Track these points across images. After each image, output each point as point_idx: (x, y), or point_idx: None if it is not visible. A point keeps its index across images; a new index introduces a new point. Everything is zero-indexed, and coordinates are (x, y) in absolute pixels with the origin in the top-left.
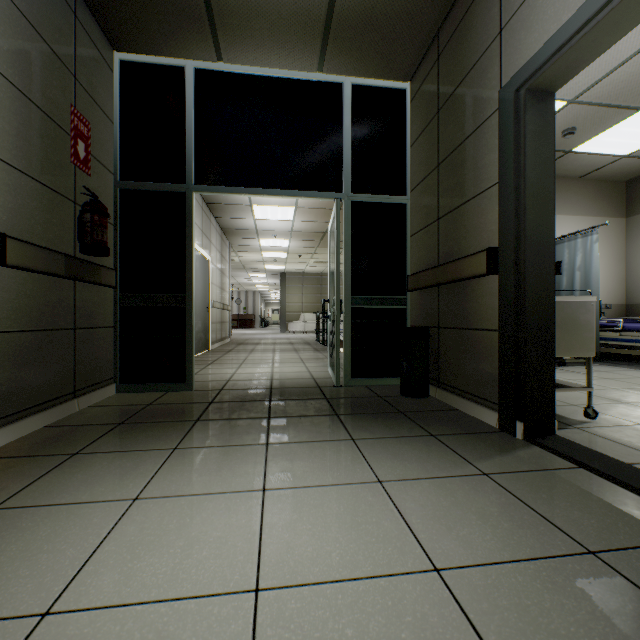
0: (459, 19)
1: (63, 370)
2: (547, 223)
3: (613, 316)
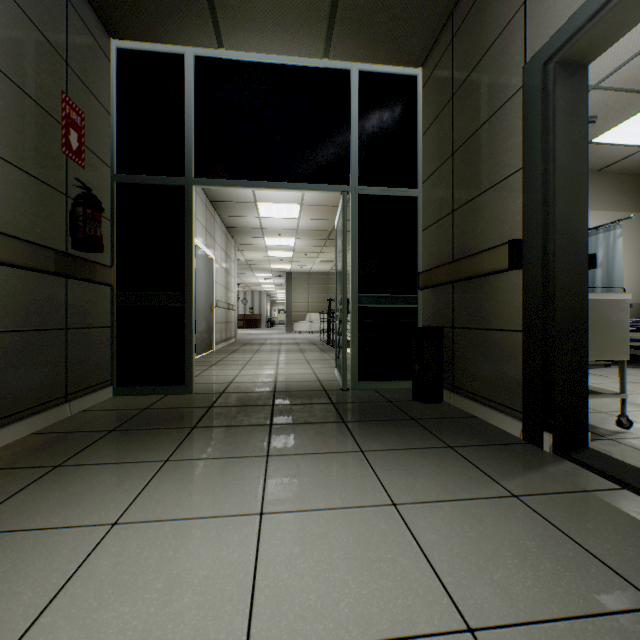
0: None
1: (53, 373)
2: (579, 211)
3: (634, 316)
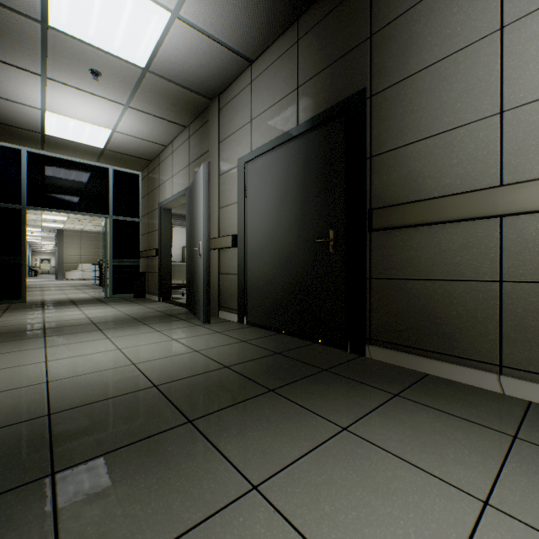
0: (153, 169)
1: None
2: (169, 244)
3: None
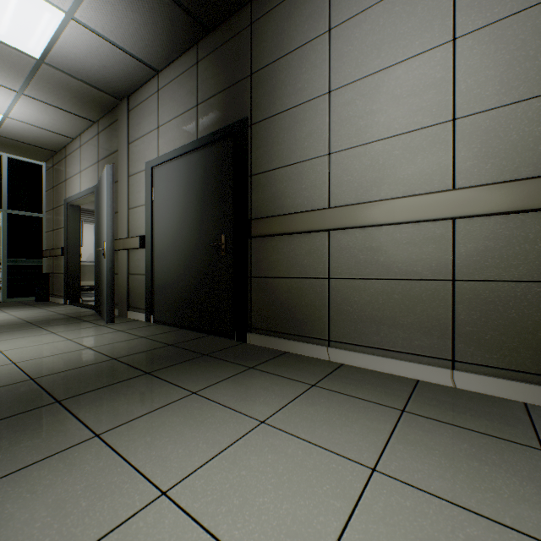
0: (59, 161)
1: None
2: (78, 243)
3: None
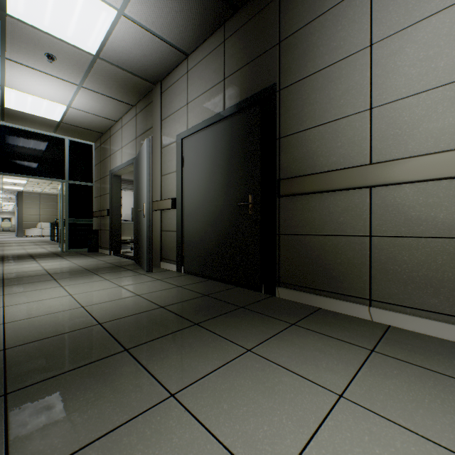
0: (105, 140)
1: None
2: (119, 205)
3: None
